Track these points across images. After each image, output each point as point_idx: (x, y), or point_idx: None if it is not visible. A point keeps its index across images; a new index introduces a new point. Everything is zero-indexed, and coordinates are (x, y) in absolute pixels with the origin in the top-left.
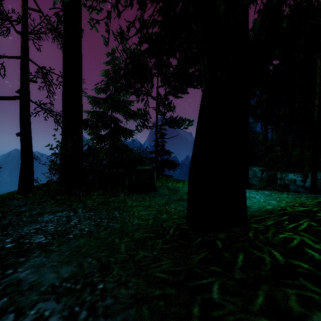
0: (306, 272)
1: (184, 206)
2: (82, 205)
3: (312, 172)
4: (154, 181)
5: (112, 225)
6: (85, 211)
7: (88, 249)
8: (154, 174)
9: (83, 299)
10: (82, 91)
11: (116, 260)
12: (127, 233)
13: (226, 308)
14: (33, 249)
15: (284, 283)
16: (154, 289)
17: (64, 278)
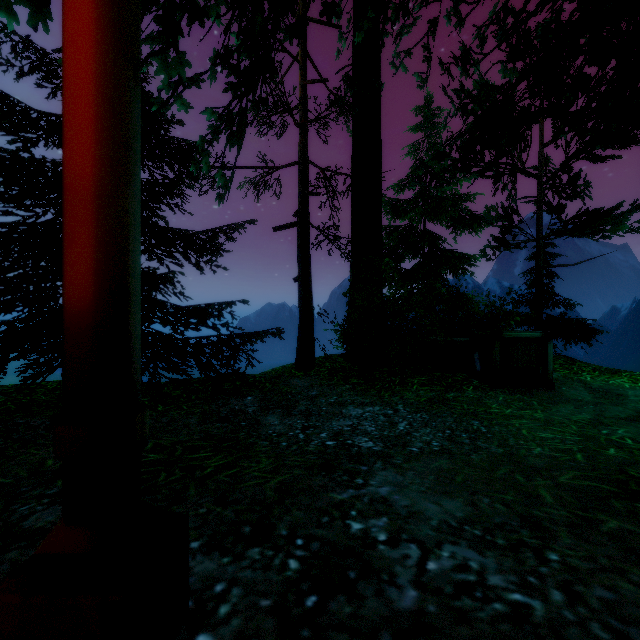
0: None
1: None
2: (400, 400)
3: None
4: (548, 367)
5: (483, 446)
6: (411, 410)
7: (466, 480)
8: (547, 350)
9: (530, 566)
10: (381, 194)
11: (549, 516)
12: (534, 470)
13: None
14: (369, 457)
15: None
16: None
17: (458, 517)
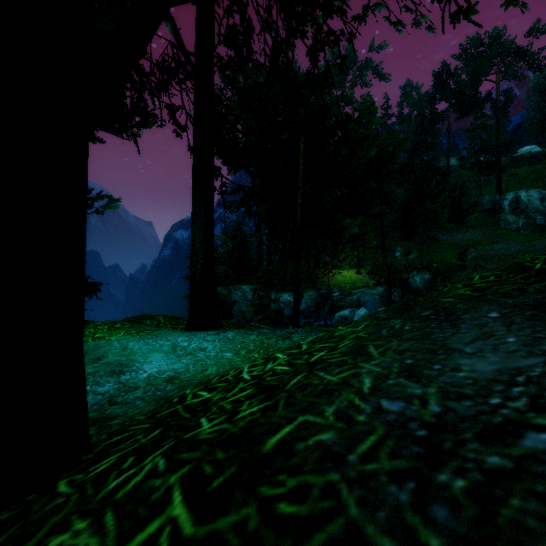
0: None
1: None
2: None
3: (295, 295)
4: None
5: None
6: None
7: None
8: None
9: None
10: None
11: None
12: None
13: None
14: None
15: None
16: None
17: None
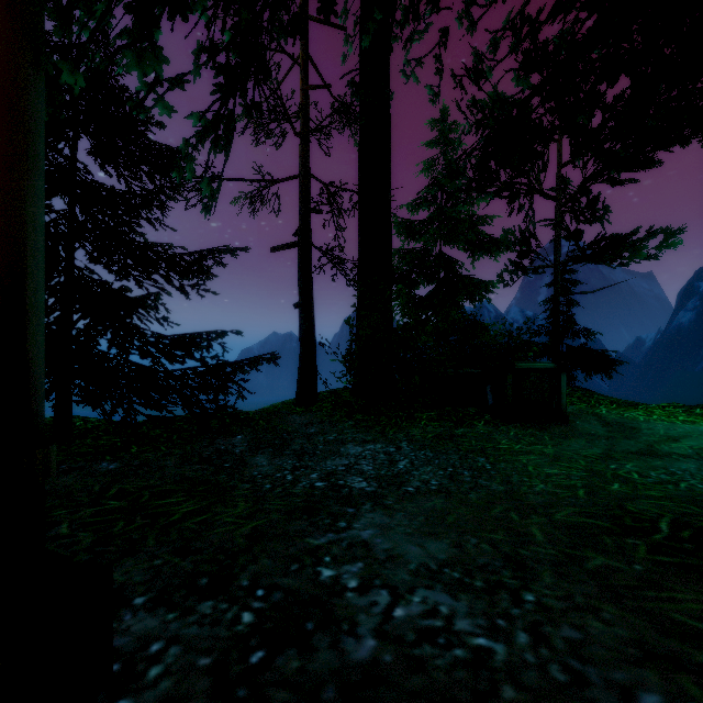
0: None
1: (672, 473)
2: (405, 436)
3: None
4: (562, 400)
5: (484, 484)
6: (415, 448)
7: (458, 520)
8: (560, 381)
9: (503, 608)
10: (390, 213)
11: (535, 555)
12: (531, 508)
13: None
14: (359, 498)
15: None
16: (690, 648)
17: (440, 559)
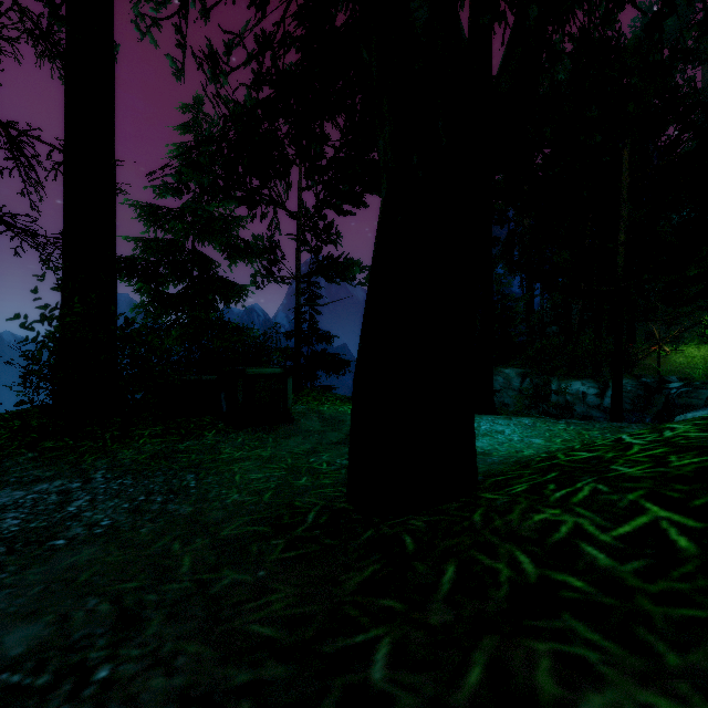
0: (579, 597)
1: None
2: (107, 463)
3: (614, 377)
4: (289, 402)
5: (172, 509)
6: (112, 476)
7: (95, 574)
8: (287, 385)
9: None
10: (114, 189)
11: (162, 597)
12: (204, 528)
13: (397, 703)
14: None
15: (532, 628)
16: (236, 670)
17: (9, 658)
